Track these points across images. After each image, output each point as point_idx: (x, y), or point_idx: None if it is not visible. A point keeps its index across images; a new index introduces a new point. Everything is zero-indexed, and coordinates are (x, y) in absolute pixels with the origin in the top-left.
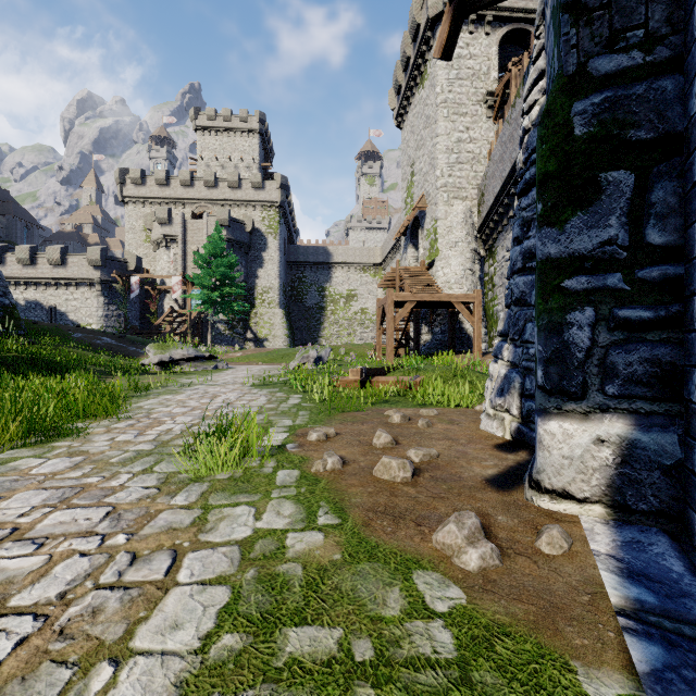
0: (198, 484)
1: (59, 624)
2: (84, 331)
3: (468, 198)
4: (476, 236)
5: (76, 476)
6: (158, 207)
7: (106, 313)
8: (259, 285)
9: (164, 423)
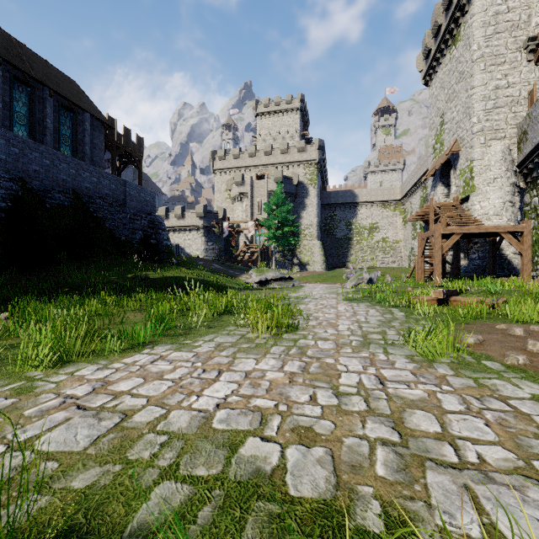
0: (438, 364)
1: (493, 421)
2: (203, 260)
3: (506, 137)
4: (516, 171)
5: (351, 352)
6: (235, 174)
7: (206, 248)
8: (302, 223)
9: (338, 324)
